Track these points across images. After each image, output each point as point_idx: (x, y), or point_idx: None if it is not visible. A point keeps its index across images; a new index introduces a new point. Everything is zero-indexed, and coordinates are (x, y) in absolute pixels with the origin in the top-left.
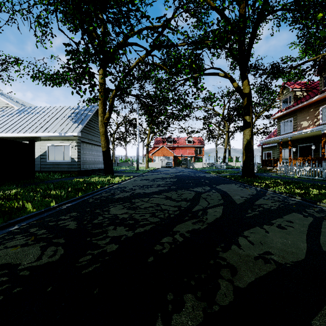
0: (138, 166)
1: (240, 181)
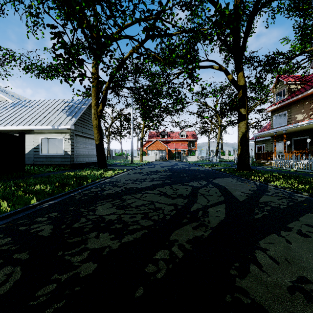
0: (132, 159)
1: (236, 175)
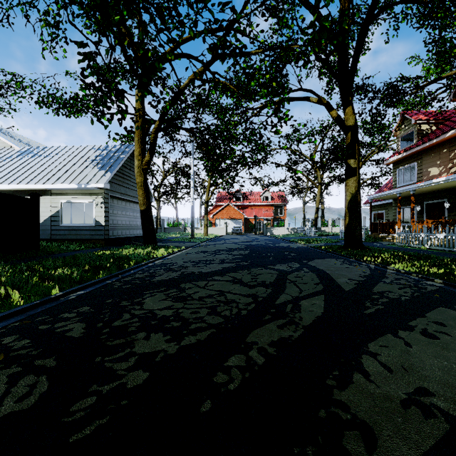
0: (193, 232)
1: (343, 254)
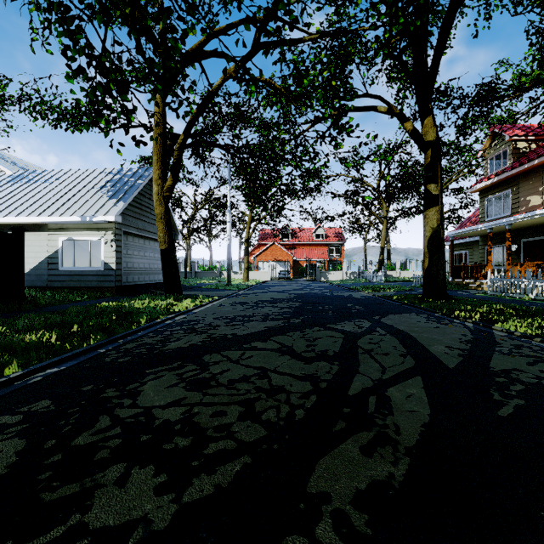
0: (229, 277)
1: (424, 307)
